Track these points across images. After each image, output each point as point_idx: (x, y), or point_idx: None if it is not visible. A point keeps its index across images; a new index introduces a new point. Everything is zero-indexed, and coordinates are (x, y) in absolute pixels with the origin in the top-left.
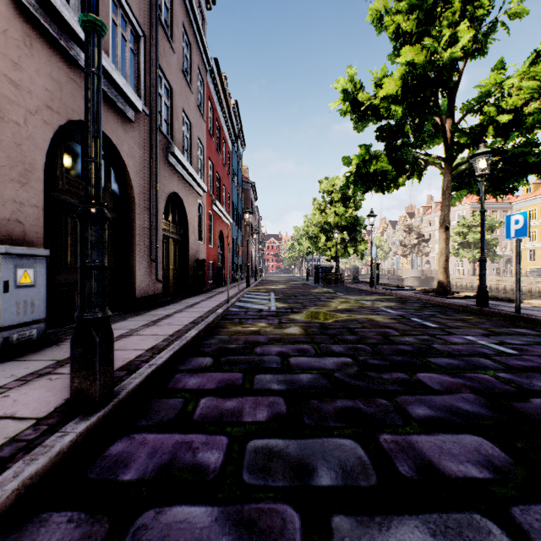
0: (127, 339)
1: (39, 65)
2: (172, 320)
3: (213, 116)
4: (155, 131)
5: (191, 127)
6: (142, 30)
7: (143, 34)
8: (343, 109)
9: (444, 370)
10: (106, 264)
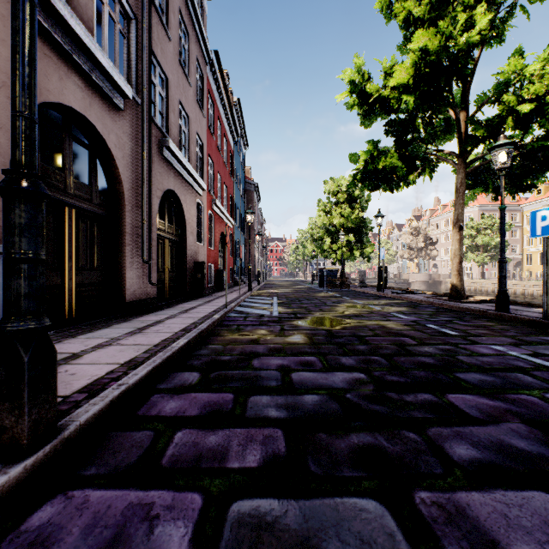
0: (103, 350)
1: (4, 35)
2: (162, 327)
3: (213, 112)
4: (148, 122)
5: (189, 121)
6: (133, 12)
7: (134, 16)
8: (350, 102)
9: (478, 390)
10: (43, 256)
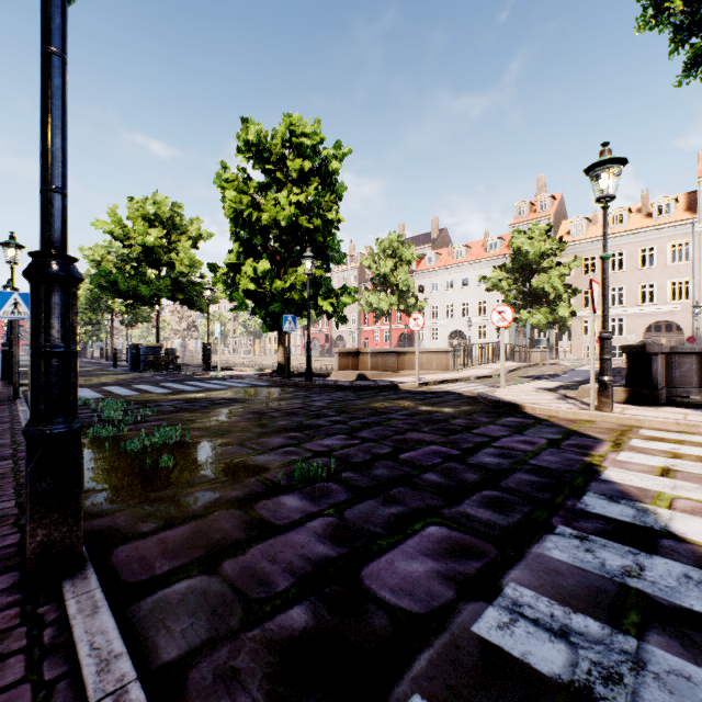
0: None
1: None
2: None
3: None
4: None
5: None
6: None
7: None
8: None
9: None
10: None
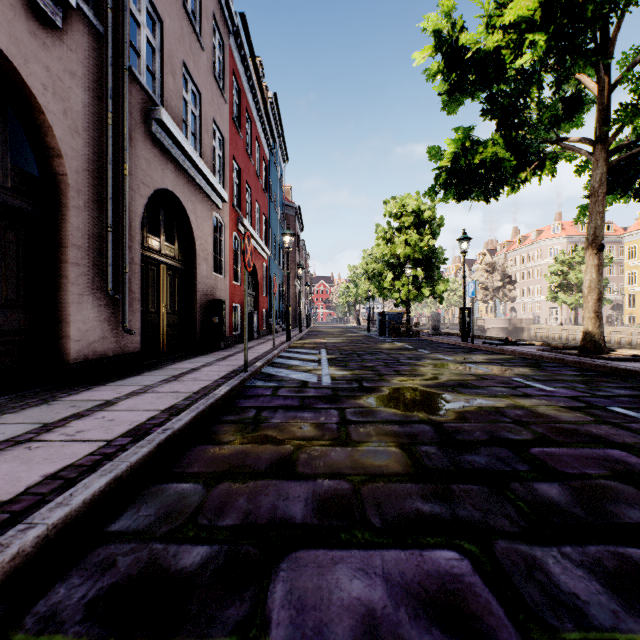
0: None
1: None
2: (94, 422)
3: (240, 101)
4: (121, 73)
5: (201, 100)
6: None
7: None
8: (432, 69)
9: None
10: None
